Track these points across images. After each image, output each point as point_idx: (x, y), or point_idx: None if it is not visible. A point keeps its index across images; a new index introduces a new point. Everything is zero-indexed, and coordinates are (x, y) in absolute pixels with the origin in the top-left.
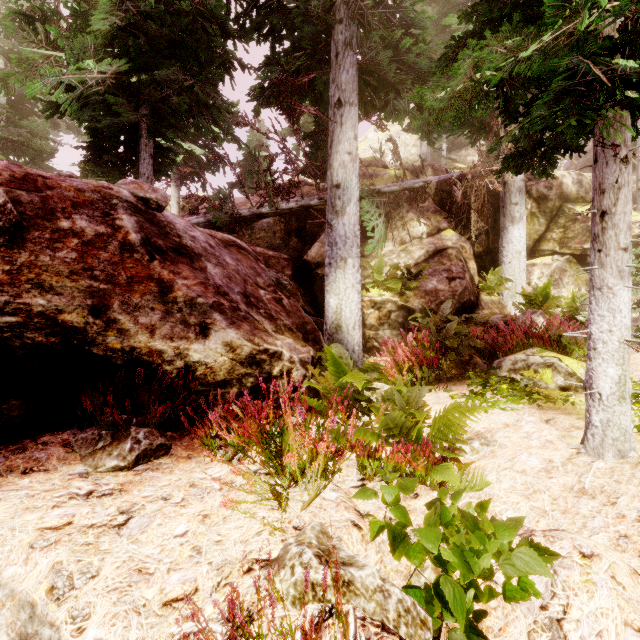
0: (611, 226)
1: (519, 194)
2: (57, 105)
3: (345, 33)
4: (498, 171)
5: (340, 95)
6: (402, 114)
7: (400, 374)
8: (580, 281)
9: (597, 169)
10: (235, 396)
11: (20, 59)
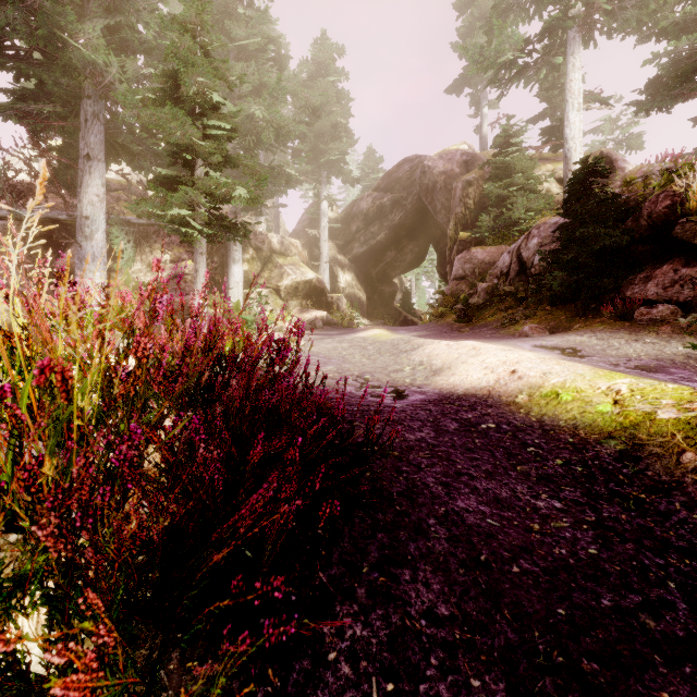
0: (198, 275)
1: (236, 245)
2: None
3: (94, 107)
4: (180, 241)
5: (89, 151)
6: (147, 171)
7: None
8: (277, 305)
9: (196, 254)
10: None
11: None
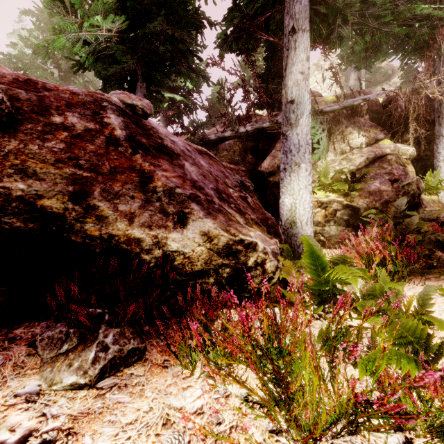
0: None
1: None
2: (81, 62)
3: None
4: None
5: (294, 23)
6: (345, 40)
7: (383, 269)
8: None
9: None
10: (211, 286)
11: (55, 28)
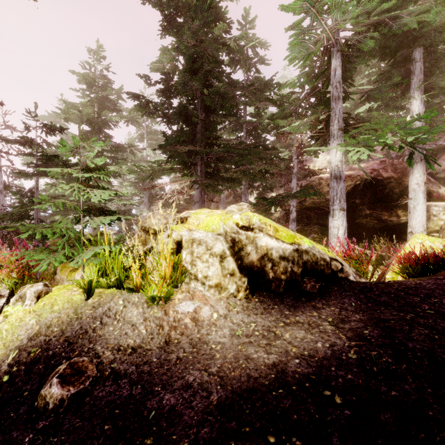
0: None
1: None
2: None
3: None
4: None
5: None
6: None
7: None
8: None
9: None
10: None
11: None
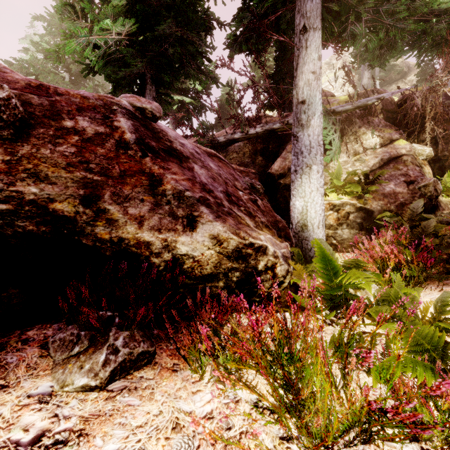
0: None
1: None
2: (91, 66)
3: None
4: None
5: (305, 22)
6: (358, 38)
7: (398, 273)
8: None
9: None
10: (221, 290)
11: (66, 33)
